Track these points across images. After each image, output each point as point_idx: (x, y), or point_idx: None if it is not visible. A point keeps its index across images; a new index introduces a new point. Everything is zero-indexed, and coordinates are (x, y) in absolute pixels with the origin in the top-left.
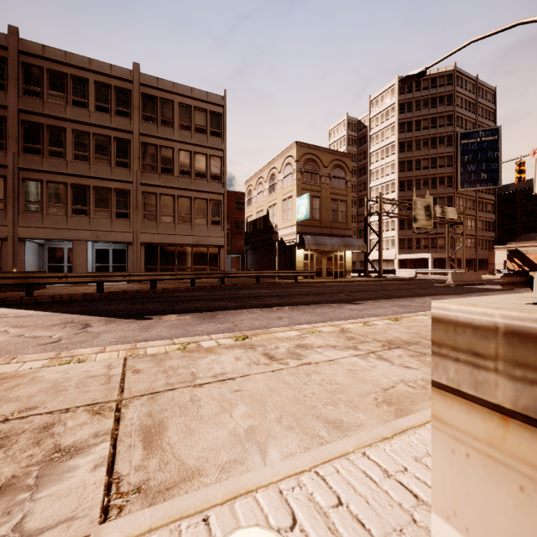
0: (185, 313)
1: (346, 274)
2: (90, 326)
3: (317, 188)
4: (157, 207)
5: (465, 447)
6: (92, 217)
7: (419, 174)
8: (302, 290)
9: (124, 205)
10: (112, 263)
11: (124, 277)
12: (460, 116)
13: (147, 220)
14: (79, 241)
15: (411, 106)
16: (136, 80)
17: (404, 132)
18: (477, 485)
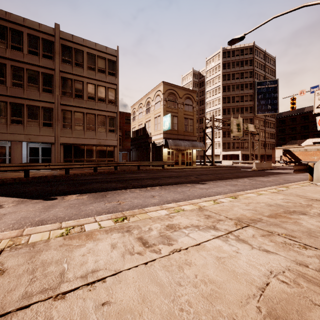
0: (84, 193)
1: (193, 164)
2: (0, 208)
3: (176, 111)
4: (72, 120)
5: None
6: (26, 125)
7: (234, 105)
8: (167, 174)
9: (49, 118)
10: (41, 157)
11: (45, 166)
12: (256, 72)
13: (65, 128)
14: (16, 141)
15: (229, 65)
16: (57, 35)
17: (226, 80)
18: None
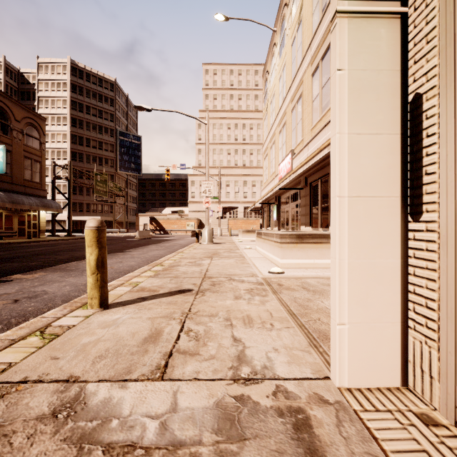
0: (21, 273)
1: (41, 234)
2: None
3: (8, 140)
4: None
5: (285, 249)
6: None
7: (90, 150)
8: (42, 249)
9: None
10: None
11: None
12: (118, 118)
13: None
14: None
15: (83, 91)
16: None
17: (77, 111)
18: (286, 252)
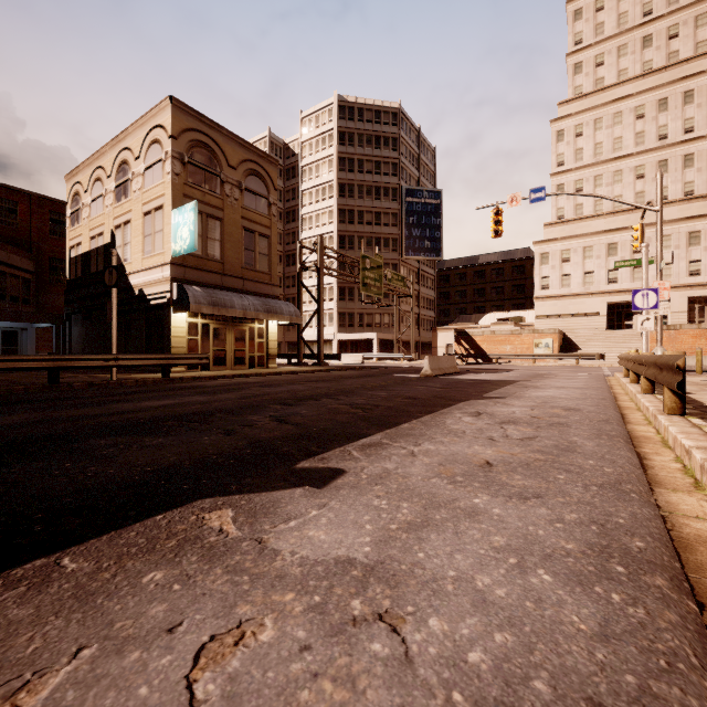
0: None
1: (270, 361)
2: None
3: (216, 201)
4: None
5: None
6: None
7: (363, 229)
8: (155, 406)
9: None
10: None
11: None
12: (405, 168)
13: None
14: None
15: (353, 138)
16: None
17: (345, 172)
18: None
